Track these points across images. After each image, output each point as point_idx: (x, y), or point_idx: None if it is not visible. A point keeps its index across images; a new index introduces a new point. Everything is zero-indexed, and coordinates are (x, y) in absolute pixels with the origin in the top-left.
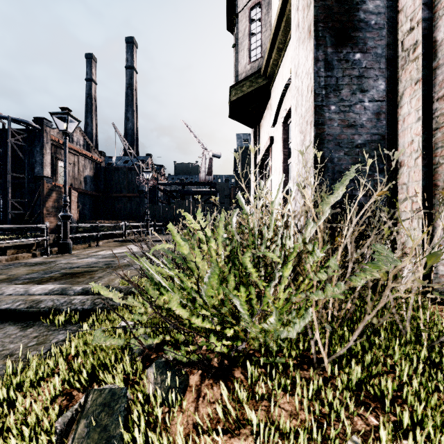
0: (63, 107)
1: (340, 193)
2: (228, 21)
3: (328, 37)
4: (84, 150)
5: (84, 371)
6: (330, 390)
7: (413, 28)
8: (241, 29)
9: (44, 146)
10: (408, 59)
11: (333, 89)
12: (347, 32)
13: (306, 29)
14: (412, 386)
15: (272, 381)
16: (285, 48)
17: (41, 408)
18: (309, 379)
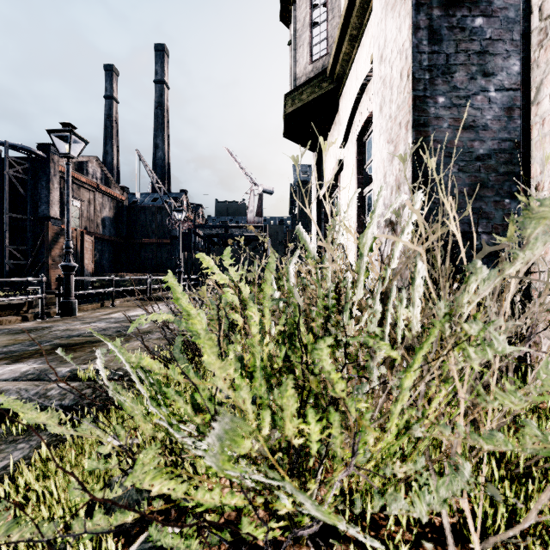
0: (65, 123)
1: None
2: (283, 9)
3: None
4: (102, 184)
5: None
6: None
7: None
8: (300, 18)
9: (50, 179)
10: None
11: (441, 72)
12: None
13: None
14: None
15: None
16: (361, 34)
17: None
18: None
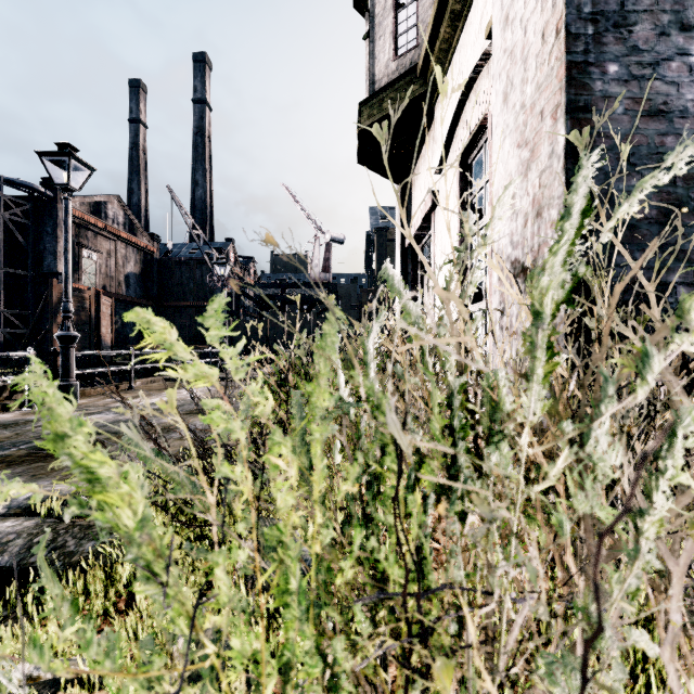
0: (62, 143)
1: None
2: None
3: None
4: (125, 231)
5: None
6: None
7: None
8: None
9: (58, 224)
10: None
11: (613, 24)
12: None
13: None
14: None
15: None
16: (467, 8)
17: None
18: None
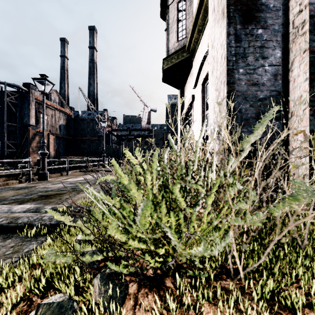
0: (42, 74)
1: (260, 132)
2: (162, 11)
3: (237, 17)
4: (59, 106)
5: (43, 280)
6: (248, 303)
7: (301, 11)
8: (171, 17)
9: (30, 103)
10: (297, 34)
11: (241, 57)
12: (252, 13)
13: (221, 11)
14: (314, 295)
15: (197, 291)
16: (203, 29)
17: (5, 313)
18: (229, 291)
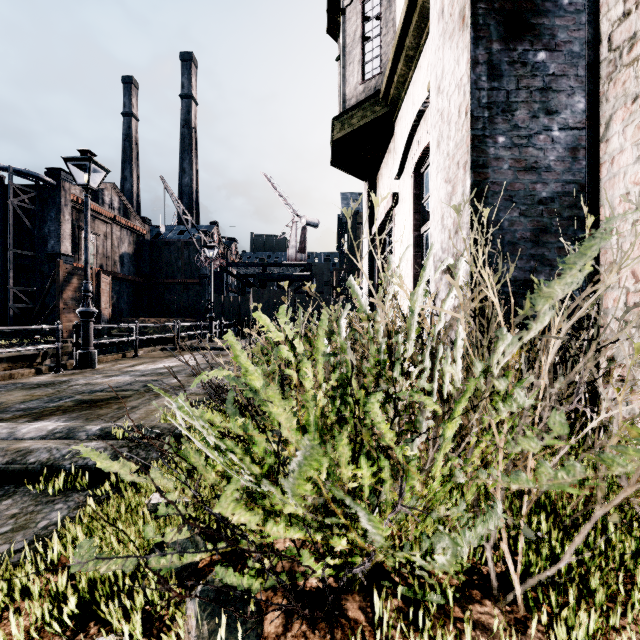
0: (83, 150)
1: (578, 275)
2: (330, 20)
3: (493, 26)
4: (120, 215)
5: (72, 603)
6: None
7: (628, 13)
8: (350, 32)
9: (61, 209)
10: (619, 63)
11: (501, 110)
12: (524, 18)
13: (457, 15)
14: None
15: (418, 631)
16: (418, 55)
17: None
18: (493, 634)
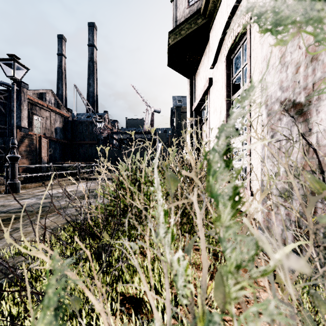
0: (10, 54)
1: None
2: None
3: None
4: (55, 107)
5: None
6: None
7: None
8: None
9: (21, 103)
10: None
11: None
12: None
13: None
14: None
15: None
16: None
17: None
18: None
